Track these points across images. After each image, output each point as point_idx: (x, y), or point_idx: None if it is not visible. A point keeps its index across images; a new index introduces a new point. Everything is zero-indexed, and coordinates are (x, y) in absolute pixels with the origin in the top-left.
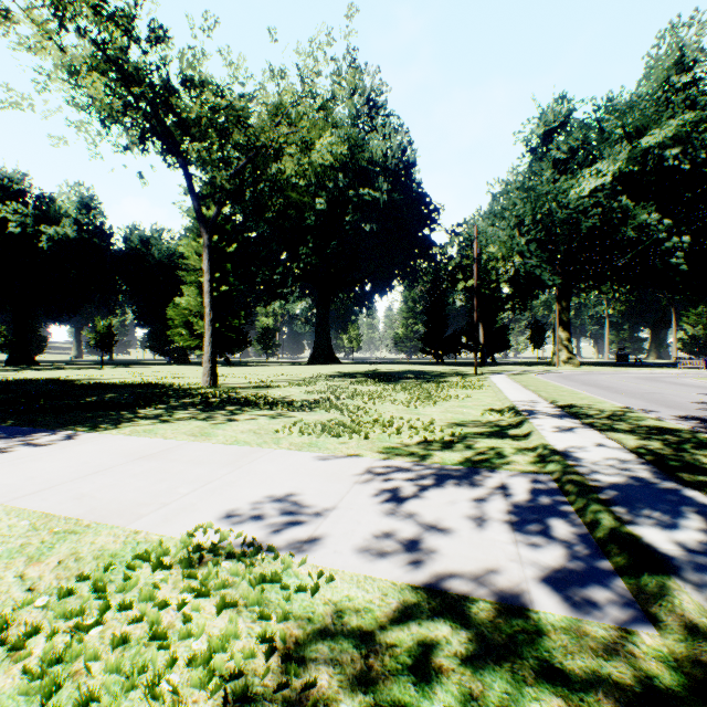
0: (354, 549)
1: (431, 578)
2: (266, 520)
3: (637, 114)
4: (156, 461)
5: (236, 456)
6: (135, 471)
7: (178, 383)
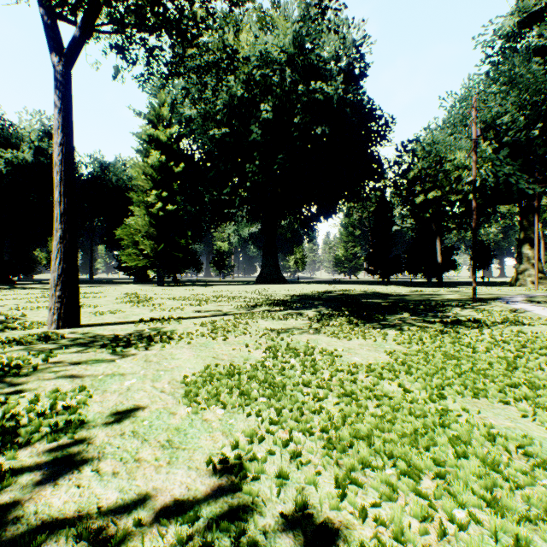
0: None
1: None
2: None
3: None
4: None
5: None
6: None
7: (13, 323)
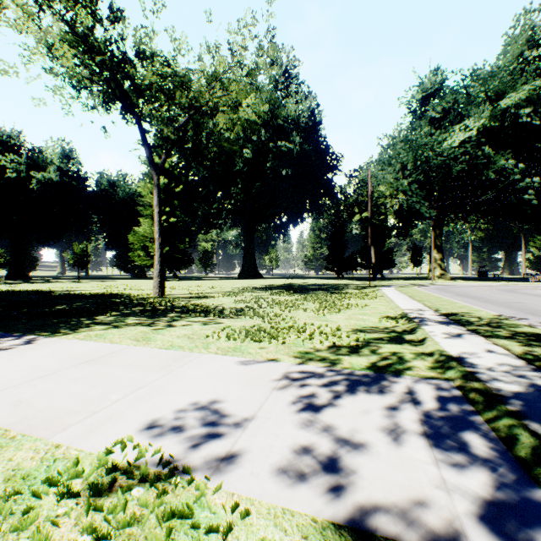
0: (271, 470)
1: (354, 512)
2: (187, 432)
3: (497, 81)
4: (98, 365)
5: (169, 361)
6: (76, 375)
7: (134, 294)
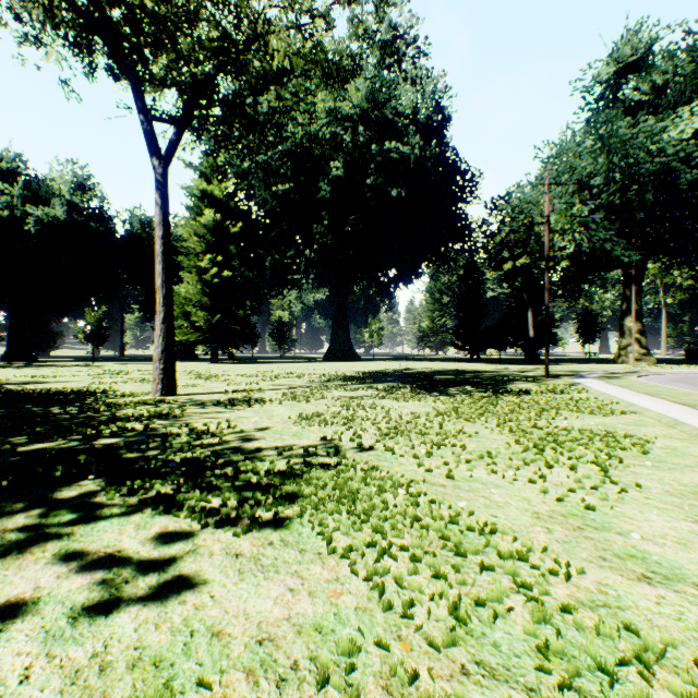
0: None
1: None
2: None
3: None
4: None
5: None
6: None
7: (118, 393)
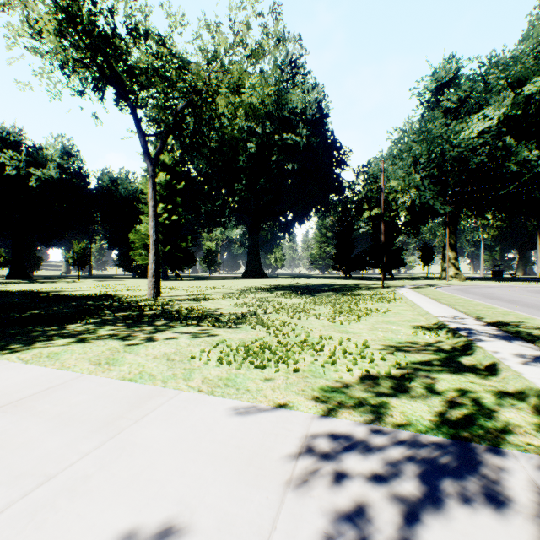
0: None
1: None
2: None
3: (519, 67)
4: (11, 415)
5: (125, 406)
6: None
7: (126, 296)
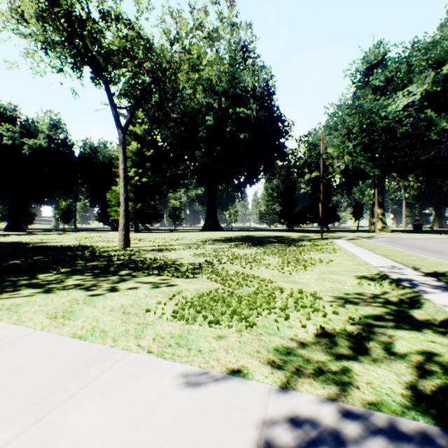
0: None
1: None
2: None
3: (438, 50)
4: None
5: (65, 373)
6: None
7: (100, 246)
